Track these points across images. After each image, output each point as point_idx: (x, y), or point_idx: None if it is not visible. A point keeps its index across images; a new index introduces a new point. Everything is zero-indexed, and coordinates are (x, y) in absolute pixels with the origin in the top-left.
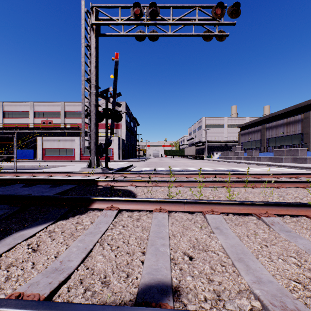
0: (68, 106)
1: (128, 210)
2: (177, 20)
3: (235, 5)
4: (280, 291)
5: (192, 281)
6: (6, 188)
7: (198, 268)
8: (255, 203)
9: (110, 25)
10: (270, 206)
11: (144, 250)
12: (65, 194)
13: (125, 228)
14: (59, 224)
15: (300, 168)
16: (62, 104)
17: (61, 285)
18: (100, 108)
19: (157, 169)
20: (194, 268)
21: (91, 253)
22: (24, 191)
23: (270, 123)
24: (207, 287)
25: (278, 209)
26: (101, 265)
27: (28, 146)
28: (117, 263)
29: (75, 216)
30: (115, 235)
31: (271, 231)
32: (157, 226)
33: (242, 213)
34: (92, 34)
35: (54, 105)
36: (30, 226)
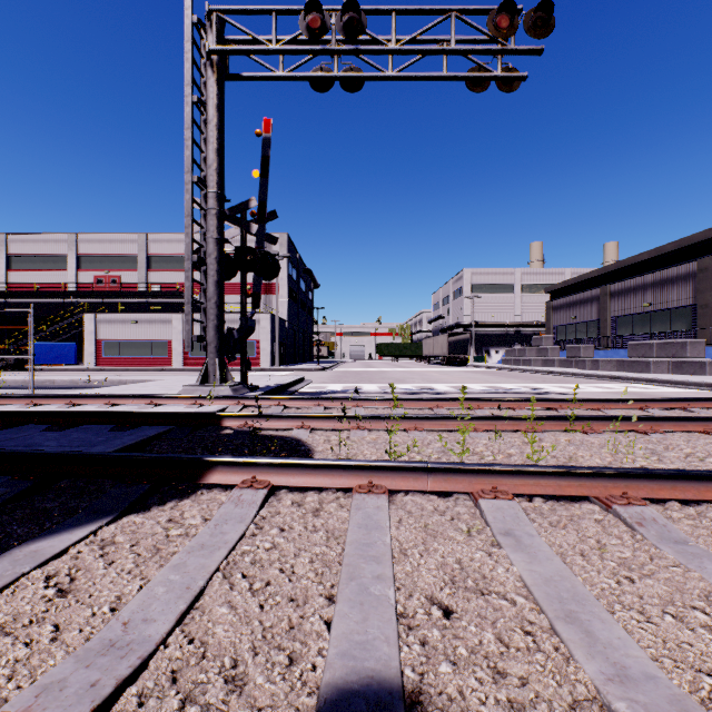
0: (155, 242)
1: (292, 488)
2: (406, 43)
3: (542, 8)
4: (678, 705)
5: (453, 676)
6: (7, 433)
7: (468, 640)
8: (598, 473)
9: (251, 54)
10: (633, 478)
11: (332, 591)
12: (146, 449)
13: (286, 533)
14: (125, 524)
15: (690, 386)
16: (142, 238)
17: (123, 689)
18: (230, 247)
19: (361, 388)
20: (456, 640)
21: (200, 601)
22: (48, 441)
23: (620, 281)
24: (493, 693)
25: (651, 487)
26: (226, 632)
27: (64, 335)
28: (266, 627)
29: (165, 503)
30: (261, 552)
31: (638, 540)
32: (362, 528)
33: (566, 496)
34: (210, 76)
35: (123, 240)
36: (55, 528)
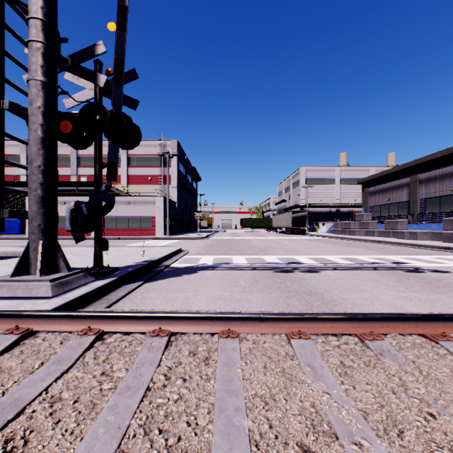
0: None
1: None
2: None
3: None
4: None
5: None
6: None
7: None
8: None
9: None
10: None
11: None
12: None
13: None
14: None
15: None
16: None
17: None
18: (136, 150)
19: (231, 261)
20: None
21: None
22: None
23: (428, 171)
24: None
25: None
26: None
27: None
28: None
29: None
30: None
31: None
32: None
33: None
34: None
35: (60, 145)
36: None
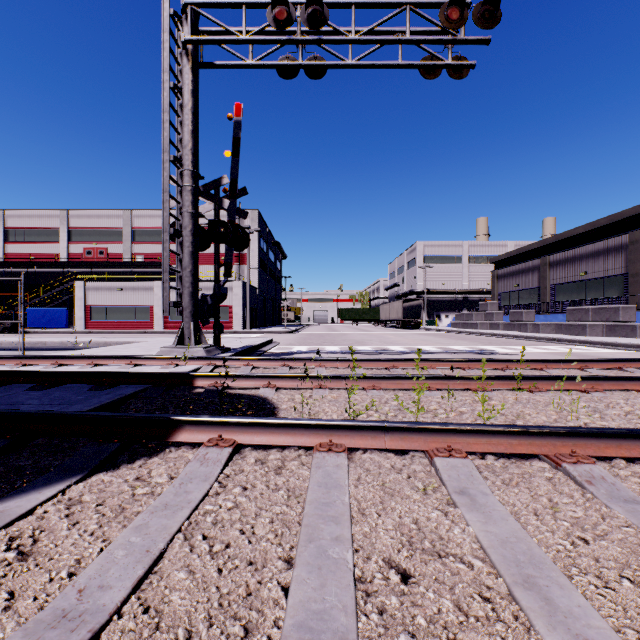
0: (139, 217)
1: (256, 446)
2: (365, 33)
3: (489, 1)
4: None
5: None
6: None
7: (426, 608)
8: (547, 432)
9: (223, 44)
10: (580, 437)
11: (291, 554)
12: (122, 407)
13: (248, 492)
14: (94, 483)
15: (623, 347)
16: (127, 213)
17: None
18: (206, 221)
19: (324, 349)
20: (414, 607)
21: (159, 564)
22: (31, 399)
23: (558, 253)
24: None
25: (598, 445)
26: (182, 600)
27: (56, 301)
28: (223, 593)
29: (134, 461)
30: (223, 512)
31: (589, 498)
32: (322, 487)
33: (516, 453)
34: (185, 64)
35: (110, 215)
36: (25, 488)
